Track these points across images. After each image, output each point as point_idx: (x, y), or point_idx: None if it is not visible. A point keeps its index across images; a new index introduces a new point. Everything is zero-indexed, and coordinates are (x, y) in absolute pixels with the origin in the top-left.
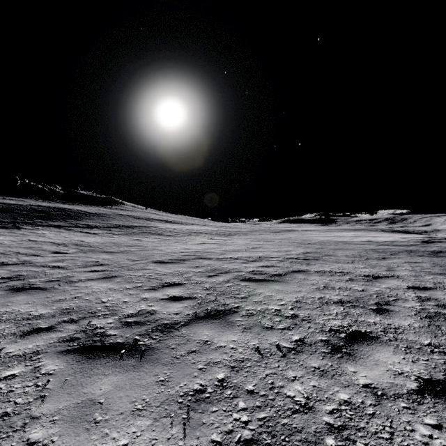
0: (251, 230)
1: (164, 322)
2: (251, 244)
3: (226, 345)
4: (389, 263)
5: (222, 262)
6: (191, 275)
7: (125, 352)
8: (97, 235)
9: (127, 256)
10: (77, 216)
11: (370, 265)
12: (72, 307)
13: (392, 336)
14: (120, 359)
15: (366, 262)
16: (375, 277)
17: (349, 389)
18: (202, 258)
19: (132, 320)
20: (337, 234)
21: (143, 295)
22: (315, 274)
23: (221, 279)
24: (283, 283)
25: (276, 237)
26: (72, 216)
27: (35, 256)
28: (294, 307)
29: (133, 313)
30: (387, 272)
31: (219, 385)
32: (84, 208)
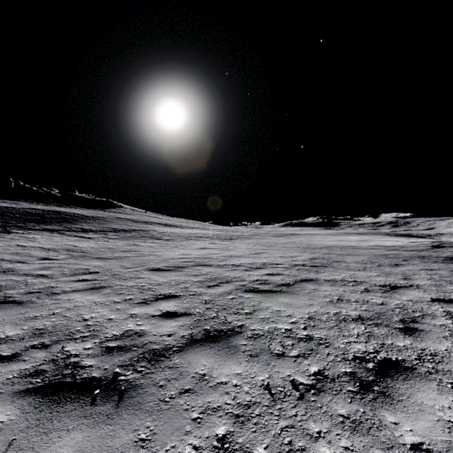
0: (253, 234)
1: (153, 347)
2: (254, 249)
3: (228, 380)
4: (404, 271)
5: (223, 269)
6: (189, 285)
7: (99, 392)
8: (92, 239)
9: (120, 262)
10: (72, 219)
11: (384, 273)
12: (46, 327)
13: (431, 367)
14: (91, 404)
15: (378, 269)
16: (393, 286)
17: (394, 452)
18: (202, 264)
19: (115, 344)
20: (342, 238)
21: (132, 310)
22: (326, 283)
23: (223, 290)
24: (291, 295)
25: (279, 241)
26: (67, 219)
27: (20, 263)
28: (307, 326)
29: (118, 334)
30: (404, 281)
31: (219, 446)
32: (81, 211)
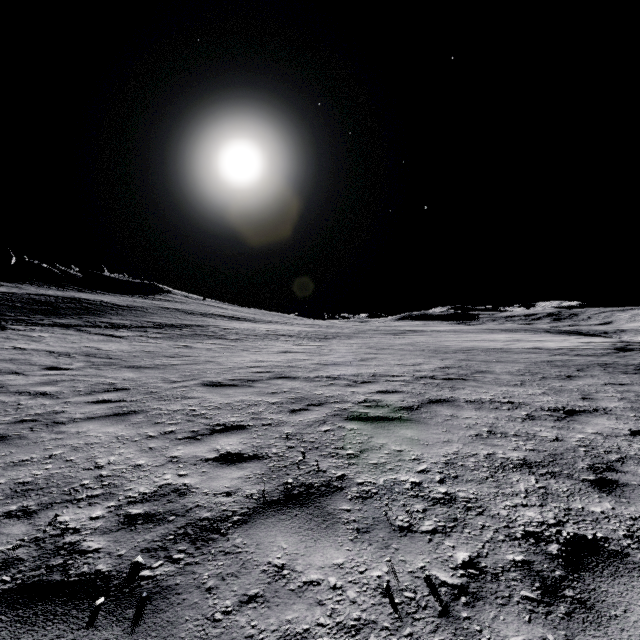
0: (357, 331)
1: (201, 515)
2: (359, 353)
3: (321, 578)
4: (581, 386)
5: (315, 384)
6: (263, 409)
7: (105, 601)
8: (125, 339)
9: (163, 373)
10: (97, 310)
11: (552, 390)
12: (35, 479)
13: None
14: (88, 627)
15: (543, 384)
16: (569, 411)
17: None
18: (282, 377)
19: (141, 510)
20: (485, 337)
21: (173, 450)
22: (468, 406)
23: (313, 417)
24: (418, 425)
25: (395, 341)
26: (91, 310)
27: (15, 375)
28: (445, 477)
29: (146, 492)
30: (584, 403)
31: None
32: (111, 298)
